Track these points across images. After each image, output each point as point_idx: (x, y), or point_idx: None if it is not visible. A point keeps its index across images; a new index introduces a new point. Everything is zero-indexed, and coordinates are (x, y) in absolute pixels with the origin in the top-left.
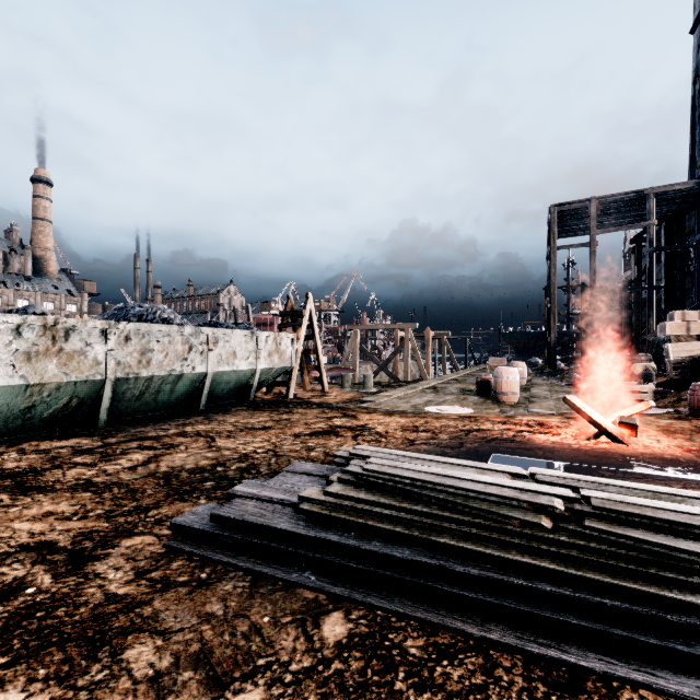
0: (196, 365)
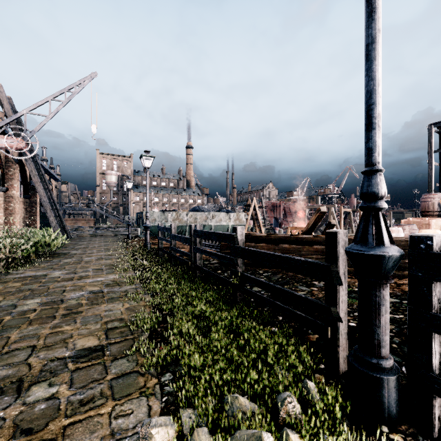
0: (209, 223)
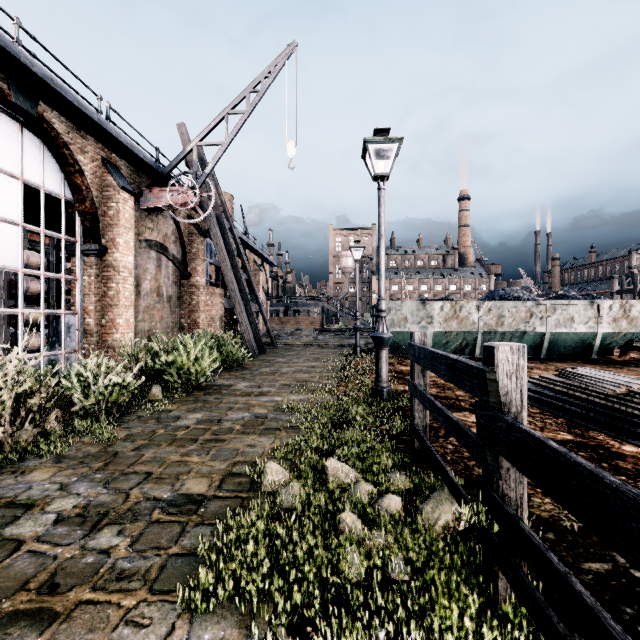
0: (536, 327)
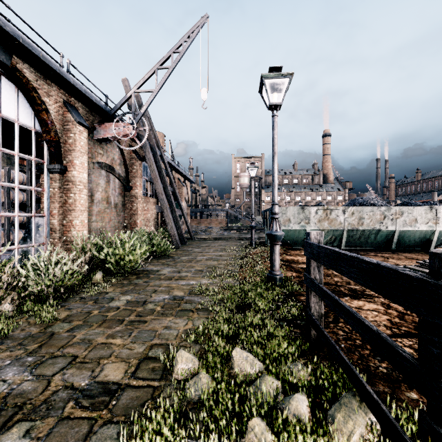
0: (388, 226)
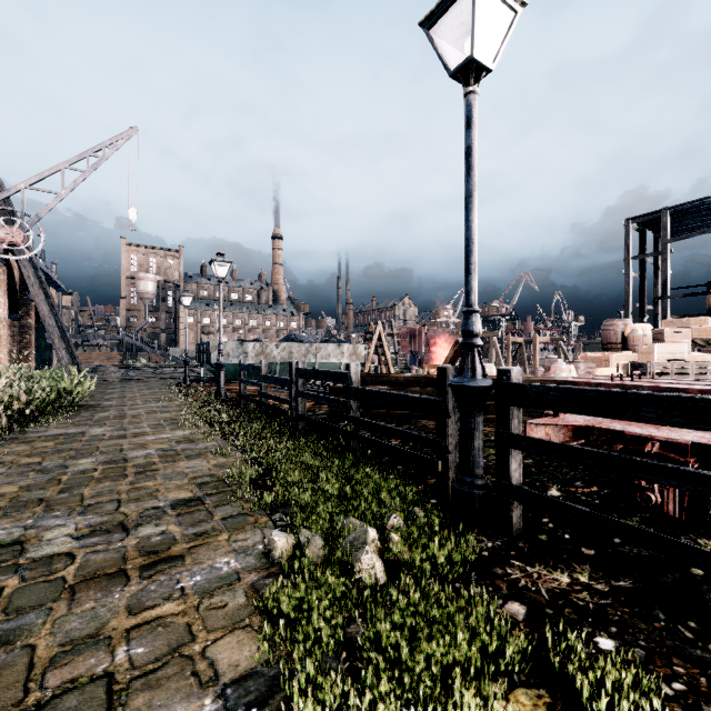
0: (311, 359)
